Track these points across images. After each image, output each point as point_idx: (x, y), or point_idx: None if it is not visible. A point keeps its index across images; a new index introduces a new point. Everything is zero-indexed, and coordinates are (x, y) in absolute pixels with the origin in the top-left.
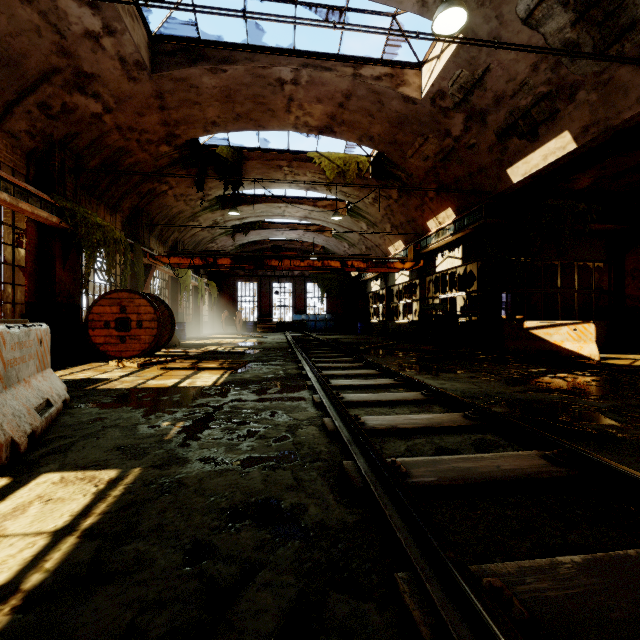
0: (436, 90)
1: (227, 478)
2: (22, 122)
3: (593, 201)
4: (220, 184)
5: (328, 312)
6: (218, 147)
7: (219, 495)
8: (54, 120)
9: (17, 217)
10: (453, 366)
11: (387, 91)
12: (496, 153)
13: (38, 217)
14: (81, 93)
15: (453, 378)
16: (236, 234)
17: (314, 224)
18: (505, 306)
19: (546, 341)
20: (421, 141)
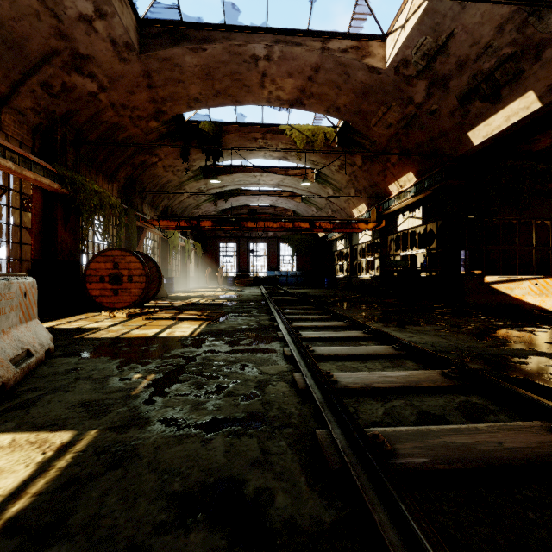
0: (400, 59)
1: (186, 447)
2: (27, 100)
3: (551, 162)
4: (203, 156)
5: (298, 269)
6: (201, 122)
7: (173, 471)
8: (56, 98)
9: (24, 184)
10: (418, 318)
11: (353, 63)
12: (457, 117)
13: (41, 184)
14: (78, 73)
15: (420, 331)
16: (218, 201)
17: (286, 191)
18: (463, 262)
19: (507, 295)
20: (384, 110)
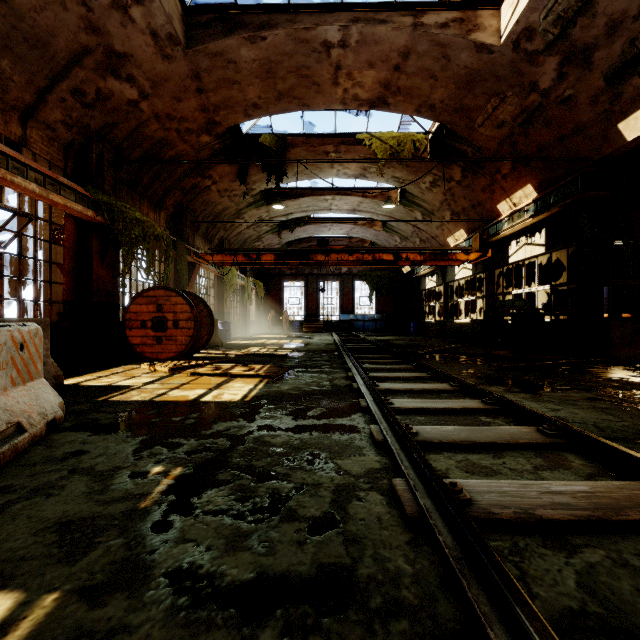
0: (522, 28)
1: None
2: (57, 111)
3: None
4: (264, 177)
5: (377, 311)
6: (261, 136)
7: None
8: (90, 109)
9: (56, 213)
10: (551, 380)
11: (455, 40)
12: (603, 104)
13: (72, 211)
14: (115, 77)
15: (565, 400)
16: (282, 232)
17: (363, 218)
18: None
19: None
20: (496, 103)
